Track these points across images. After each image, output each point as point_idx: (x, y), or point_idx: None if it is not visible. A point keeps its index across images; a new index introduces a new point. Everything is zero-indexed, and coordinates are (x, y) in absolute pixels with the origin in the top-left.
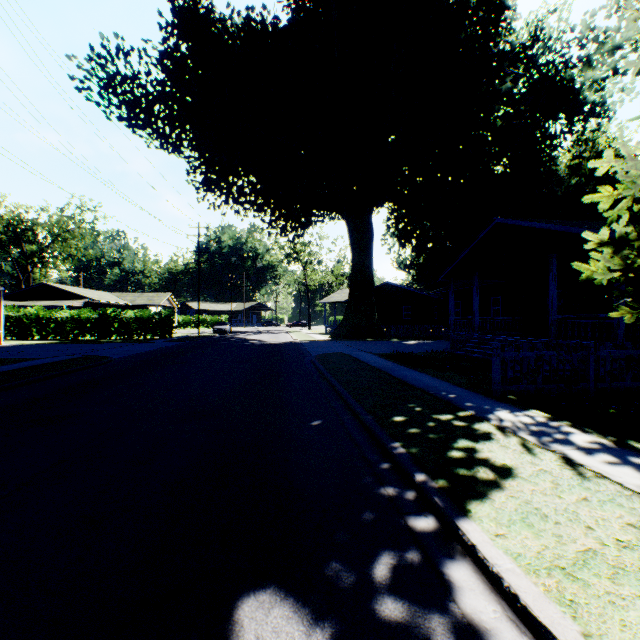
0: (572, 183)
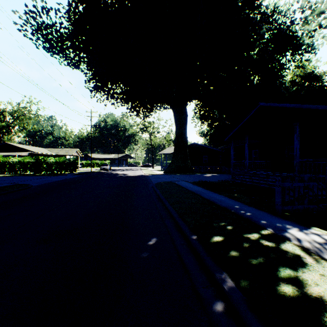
0: (294, 89)
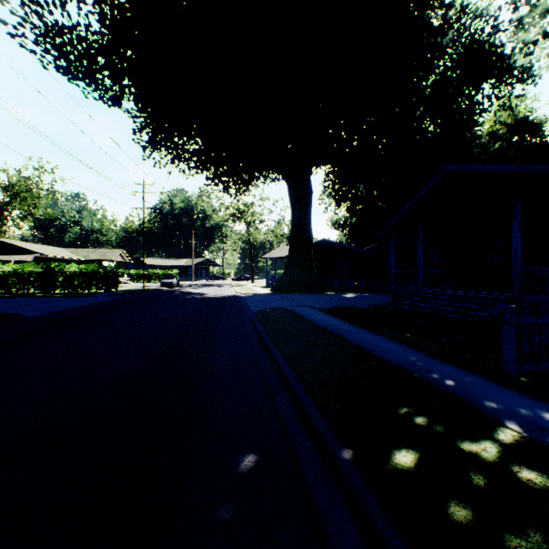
0: (496, 147)
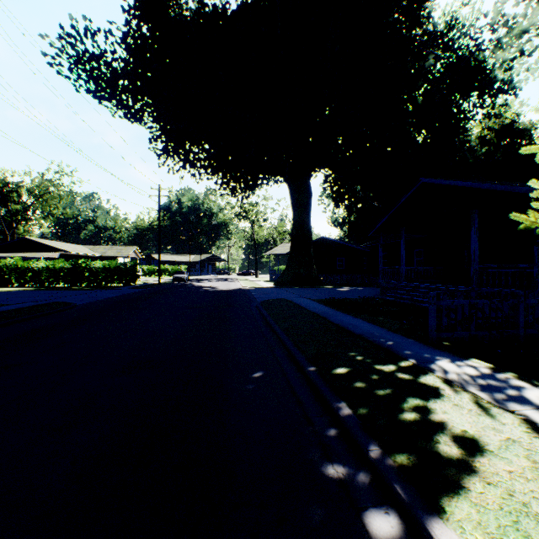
0: (483, 151)
